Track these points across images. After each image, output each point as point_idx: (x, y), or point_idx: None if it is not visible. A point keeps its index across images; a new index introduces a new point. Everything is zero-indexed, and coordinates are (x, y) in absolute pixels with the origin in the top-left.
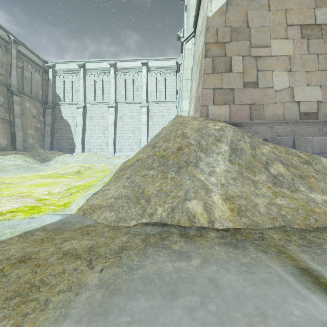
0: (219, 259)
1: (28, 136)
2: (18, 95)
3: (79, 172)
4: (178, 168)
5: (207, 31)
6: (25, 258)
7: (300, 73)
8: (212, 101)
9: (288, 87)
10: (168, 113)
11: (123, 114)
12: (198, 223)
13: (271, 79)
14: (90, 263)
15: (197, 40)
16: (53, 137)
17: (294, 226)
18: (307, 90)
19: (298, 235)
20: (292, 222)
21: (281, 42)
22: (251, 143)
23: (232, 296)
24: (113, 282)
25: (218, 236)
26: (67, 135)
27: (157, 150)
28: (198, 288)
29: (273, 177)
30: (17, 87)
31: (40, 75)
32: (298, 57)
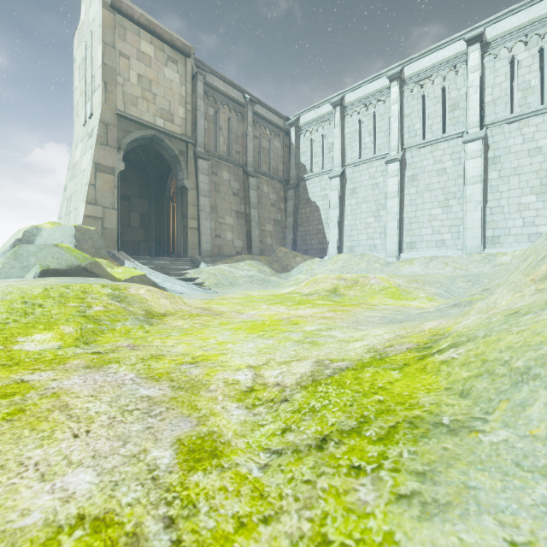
0: None
1: (265, 234)
2: (254, 176)
3: (336, 292)
4: None
5: None
6: None
7: None
8: None
9: None
10: None
11: (418, 169)
12: None
13: None
14: None
15: None
16: (296, 232)
17: None
18: None
19: None
20: None
21: None
22: None
23: None
24: None
25: None
26: (316, 227)
27: None
28: None
29: None
30: (254, 165)
31: (280, 141)
32: None
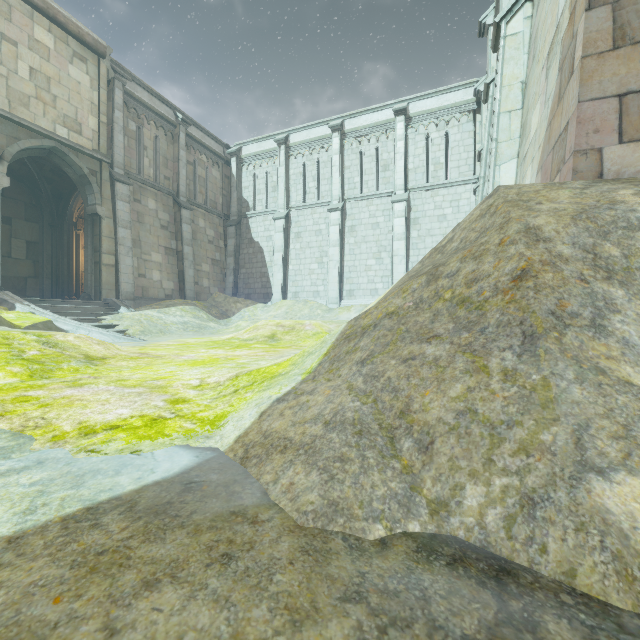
0: None
1: (202, 275)
2: (187, 208)
3: (274, 337)
4: (526, 340)
5: None
6: None
7: None
8: (617, 134)
9: None
10: (455, 209)
11: (356, 221)
12: None
13: None
14: None
15: None
16: (238, 274)
17: None
18: None
19: None
20: None
21: None
22: None
23: None
24: None
25: None
26: (259, 270)
27: (443, 284)
28: None
29: None
30: (187, 195)
31: (219, 170)
32: None
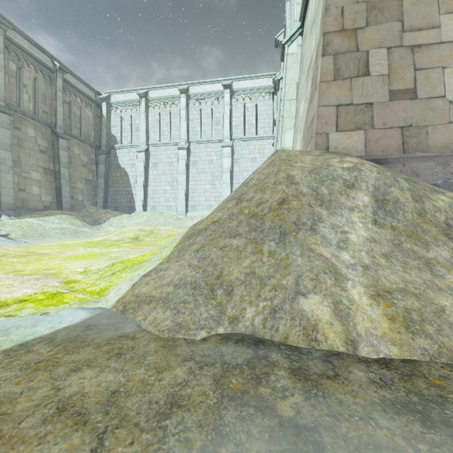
0: None
1: (77, 191)
2: (64, 138)
3: (138, 238)
4: (281, 236)
5: (325, 13)
6: None
7: None
8: (335, 126)
9: None
10: (262, 154)
11: (198, 158)
12: (324, 342)
13: (441, 82)
14: (99, 446)
15: (307, 36)
16: (107, 191)
17: None
18: None
19: None
20: None
21: None
22: (413, 190)
23: None
24: None
25: (373, 381)
26: (125, 189)
27: (244, 205)
28: None
29: None
30: (64, 127)
31: (91, 111)
32: None
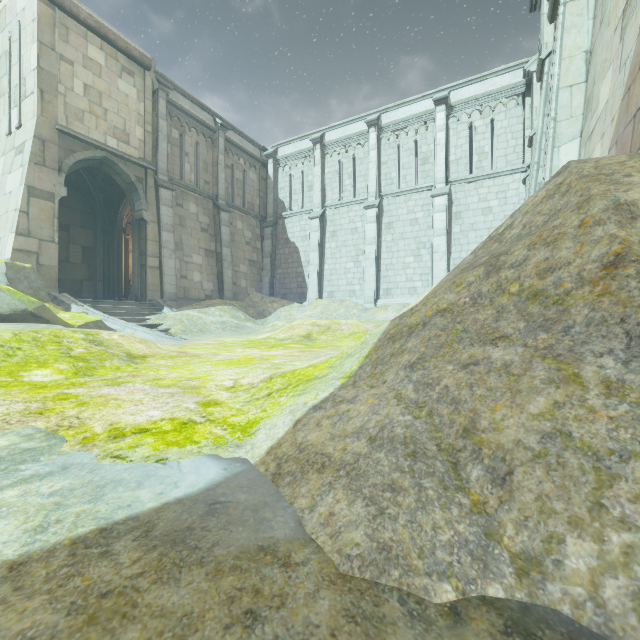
0: None
1: (239, 276)
2: (226, 210)
3: (310, 337)
4: (633, 342)
5: None
6: None
7: None
8: None
9: None
10: (502, 201)
11: (394, 218)
12: None
13: None
14: None
15: None
16: (274, 274)
17: None
18: None
19: None
20: None
21: None
22: None
23: None
24: None
25: None
26: (295, 270)
27: (507, 276)
28: None
29: None
30: (226, 198)
31: (256, 173)
32: None
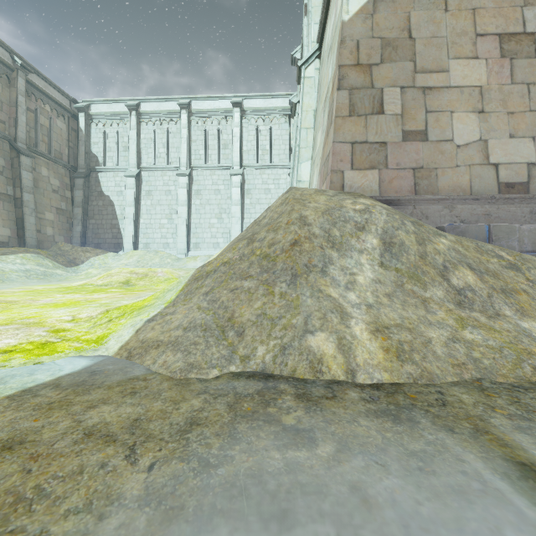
0: (369, 444)
1: (45, 223)
2: (28, 155)
3: (129, 282)
4: (293, 277)
5: (341, 45)
6: (15, 441)
7: (499, 116)
8: (350, 164)
9: (478, 140)
10: (277, 185)
11: (202, 186)
12: (328, 373)
13: (450, 126)
14: (132, 453)
15: (324, 62)
16: (86, 224)
17: (496, 379)
18: (510, 144)
19: (507, 397)
20: (492, 371)
21: (466, 64)
22: (418, 233)
23: (396, 523)
24: (170, 493)
25: (364, 399)
26: (110, 222)
27: (256, 246)
28: (331, 506)
29: (456, 291)
30: (27, 142)
31: (64, 122)
32: (495, 89)
